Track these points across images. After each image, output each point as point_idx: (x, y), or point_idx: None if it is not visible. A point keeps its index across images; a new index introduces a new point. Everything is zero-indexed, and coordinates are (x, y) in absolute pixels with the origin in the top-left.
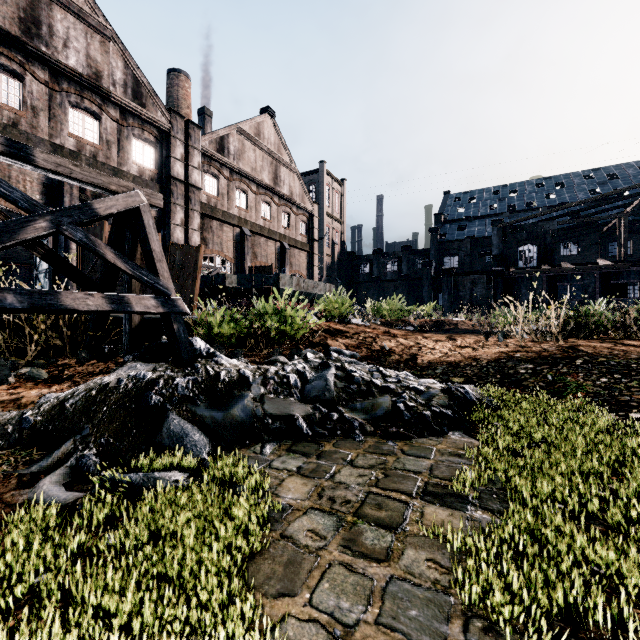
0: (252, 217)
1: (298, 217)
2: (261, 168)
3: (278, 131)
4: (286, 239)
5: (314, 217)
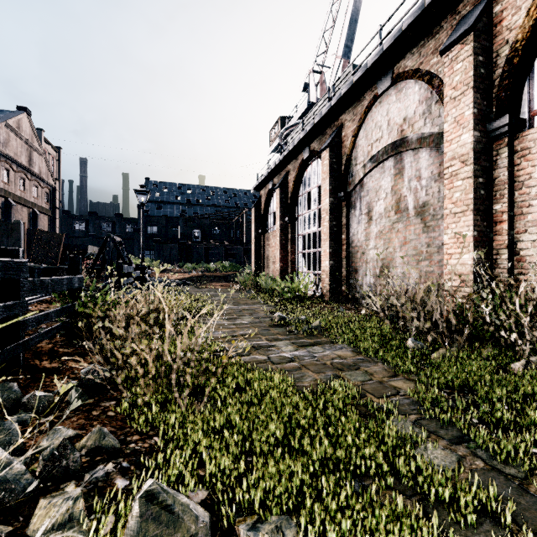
0: (13, 189)
1: (43, 189)
2: (21, 153)
3: (32, 125)
4: (36, 206)
5: (56, 190)
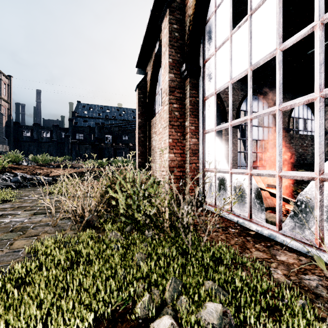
0: None
1: None
2: None
3: None
4: None
5: None
